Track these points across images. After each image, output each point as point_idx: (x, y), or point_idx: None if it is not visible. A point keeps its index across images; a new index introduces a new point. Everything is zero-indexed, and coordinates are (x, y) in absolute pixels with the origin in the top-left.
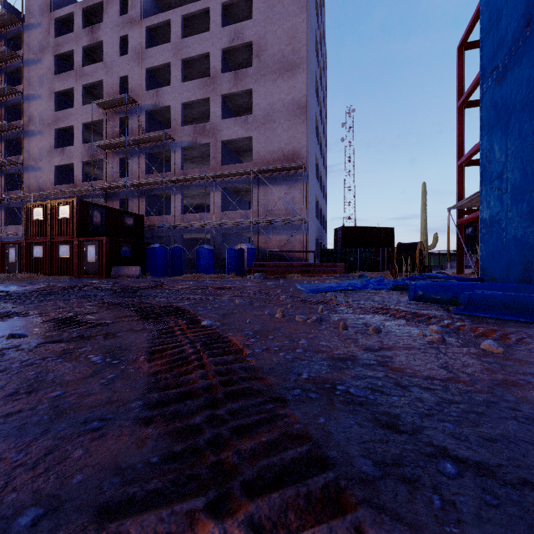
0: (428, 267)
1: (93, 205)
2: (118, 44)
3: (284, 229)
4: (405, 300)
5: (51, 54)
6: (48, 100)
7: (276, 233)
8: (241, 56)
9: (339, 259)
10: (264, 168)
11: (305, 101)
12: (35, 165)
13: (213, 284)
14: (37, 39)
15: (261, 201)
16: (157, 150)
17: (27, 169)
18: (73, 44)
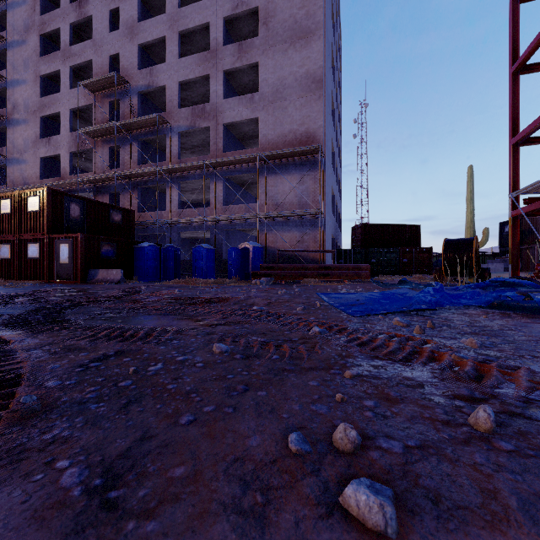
0: (487, 270)
1: (70, 196)
2: (108, 19)
3: (297, 226)
4: None
5: (36, 34)
6: (34, 85)
7: (287, 230)
8: (246, 27)
9: (358, 261)
10: (273, 153)
11: (322, 73)
12: (20, 157)
13: (204, 293)
14: (22, 18)
15: (269, 193)
16: (151, 137)
17: (12, 162)
18: (59, 21)
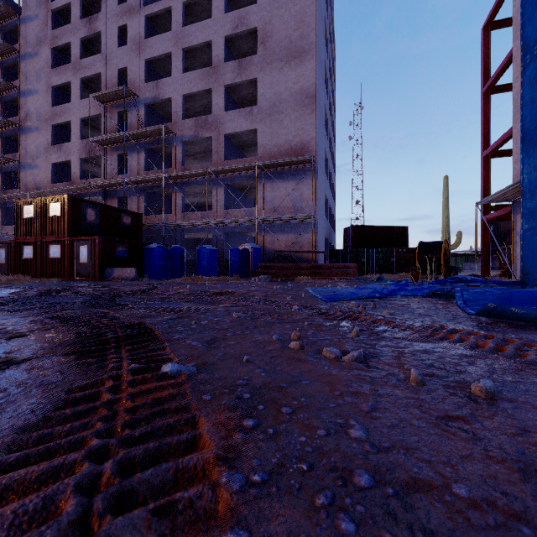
0: (454, 269)
1: (87, 202)
2: (117, 34)
3: (292, 228)
4: (460, 313)
5: (48, 47)
6: (45, 95)
7: (283, 232)
8: (246, 44)
9: (349, 260)
10: (270, 162)
11: (314, 90)
12: (32, 163)
13: (212, 288)
14: (34, 32)
15: (267, 198)
16: (157, 145)
17: (24, 167)
18: (70, 36)
